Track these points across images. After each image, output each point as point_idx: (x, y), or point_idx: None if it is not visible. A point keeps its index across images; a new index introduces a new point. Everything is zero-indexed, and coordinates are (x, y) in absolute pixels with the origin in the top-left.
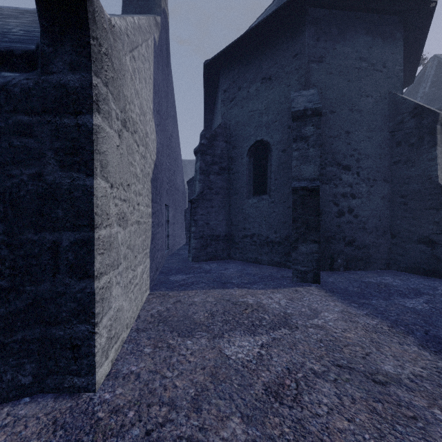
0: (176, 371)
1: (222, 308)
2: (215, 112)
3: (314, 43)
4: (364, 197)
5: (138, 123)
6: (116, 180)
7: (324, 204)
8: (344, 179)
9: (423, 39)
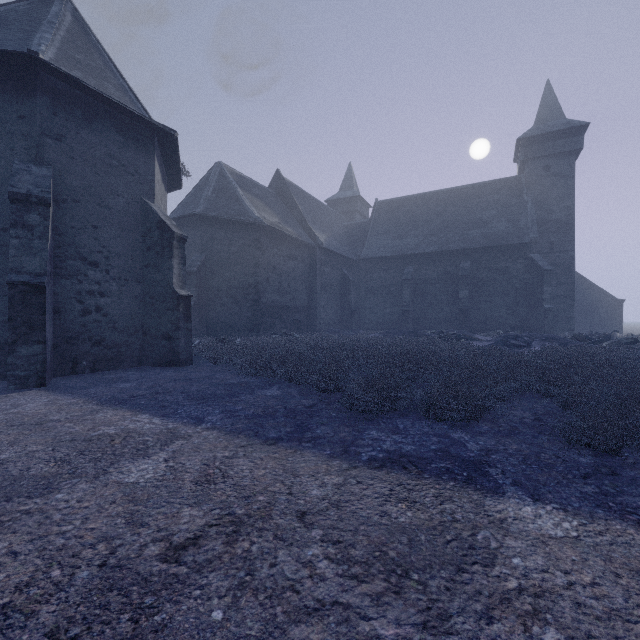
0: None
1: None
2: None
3: (50, 115)
4: (115, 296)
5: None
6: None
7: (64, 301)
8: (92, 275)
9: (178, 158)
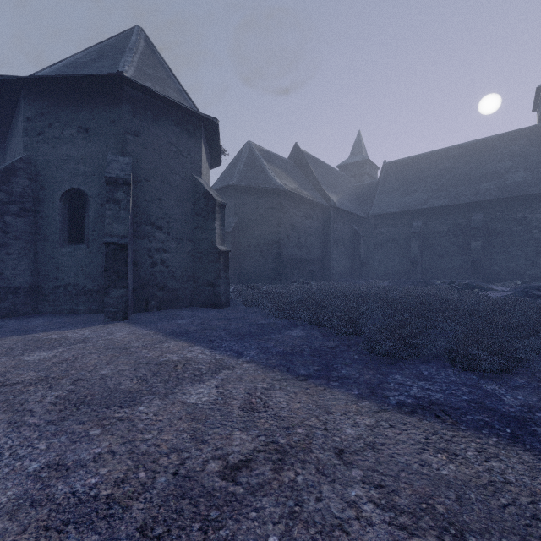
0: None
1: (23, 344)
2: (12, 129)
3: (131, 118)
4: (173, 252)
5: None
6: None
7: (140, 256)
8: (158, 236)
9: (218, 140)
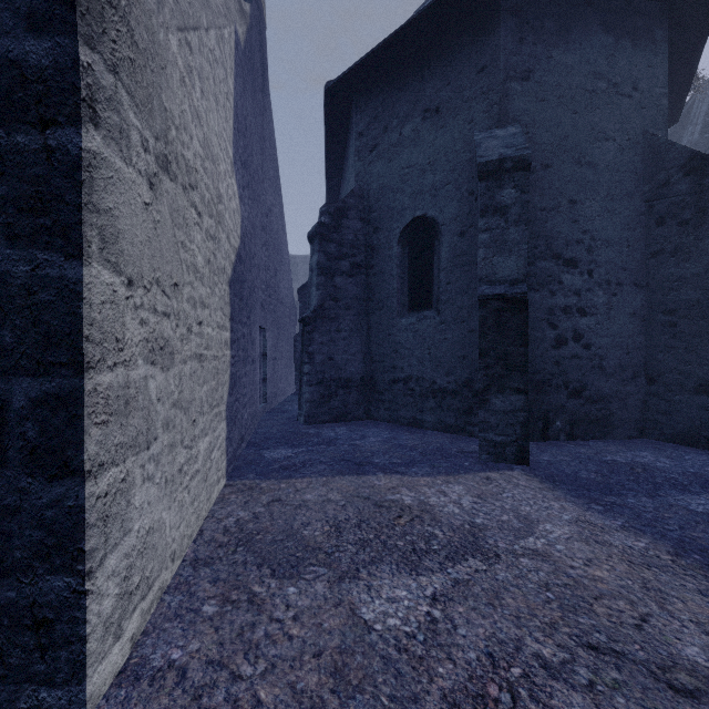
0: (262, 663)
1: (356, 514)
2: (343, 174)
3: (515, 46)
4: (600, 313)
5: (199, 173)
6: (142, 272)
7: (532, 325)
8: (567, 282)
9: (700, 42)
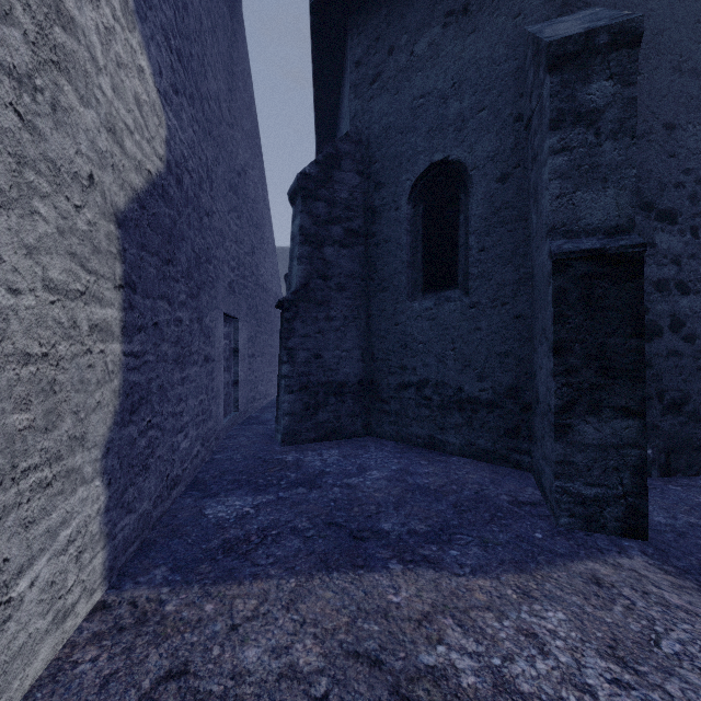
0: None
1: None
2: (337, 134)
3: None
4: None
5: None
6: None
7: None
8: (662, 244)
9: None
